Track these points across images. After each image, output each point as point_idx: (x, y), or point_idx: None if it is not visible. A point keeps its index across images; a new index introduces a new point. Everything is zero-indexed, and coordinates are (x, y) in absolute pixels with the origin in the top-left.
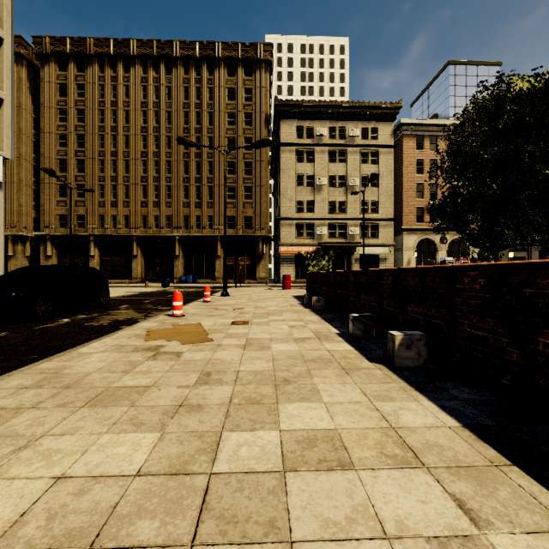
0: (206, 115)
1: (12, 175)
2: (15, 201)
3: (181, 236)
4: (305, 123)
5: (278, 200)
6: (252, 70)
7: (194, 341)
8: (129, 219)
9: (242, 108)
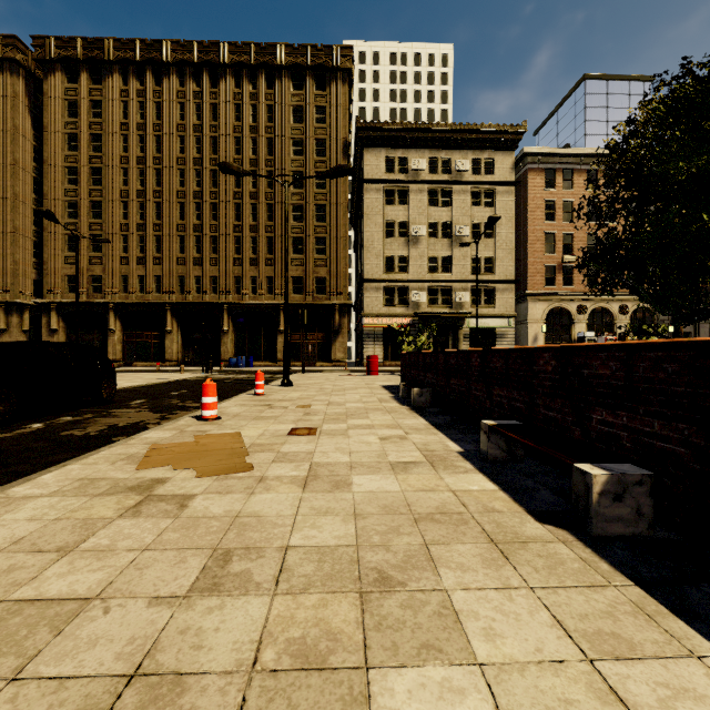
0: (264, 142)
1: (5, 222)
2: (8, 257)
3: (231, 304)
4: (397, 153)
5: (360, 256)
6: (326, 82)
7: (219, 471)
8: (161, 281)
9: (312, 133)
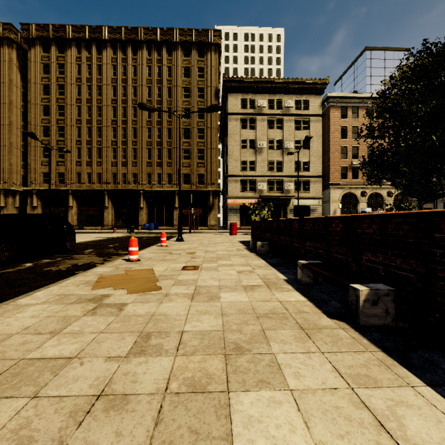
0: (165, 89)
1: (4, 139)
2: (6, 161)
3: (145, 190)
4: (248, 96)
5: (226, 160)
6: (204, 52)
7: (141, 290)
8: (101, 176)
9: (196, 84)
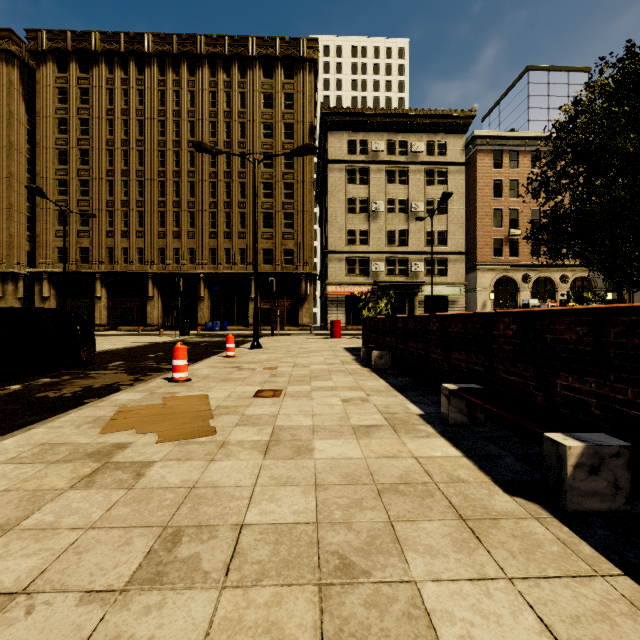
0: (237, 126)
1: (1, 199)
2: (4, 230)
3: (207, 273)
4: (358, 136)
5: (325, 230)
6: (293, 71)
7: (182, 435)
8: (143, 252)
9: (281, 117)
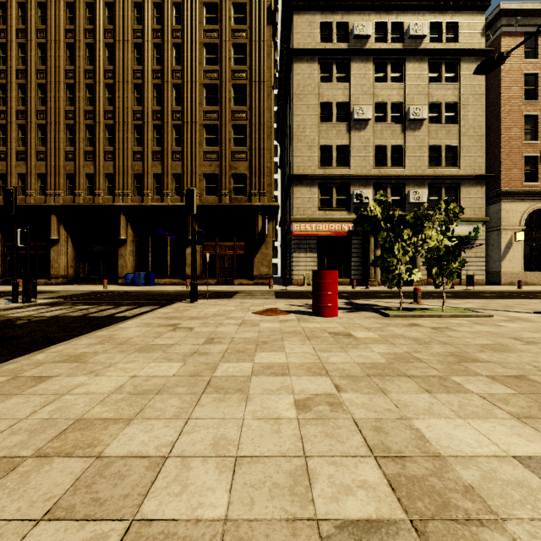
0: (170, 8)
1: None
2: None
3: (128, 206)
4: (335, 17)
5: (288, 155)
6: None
7: None
8: (45, 179)
9: None
